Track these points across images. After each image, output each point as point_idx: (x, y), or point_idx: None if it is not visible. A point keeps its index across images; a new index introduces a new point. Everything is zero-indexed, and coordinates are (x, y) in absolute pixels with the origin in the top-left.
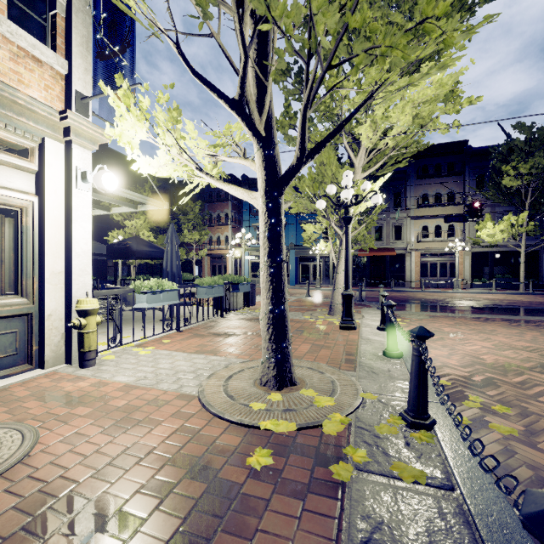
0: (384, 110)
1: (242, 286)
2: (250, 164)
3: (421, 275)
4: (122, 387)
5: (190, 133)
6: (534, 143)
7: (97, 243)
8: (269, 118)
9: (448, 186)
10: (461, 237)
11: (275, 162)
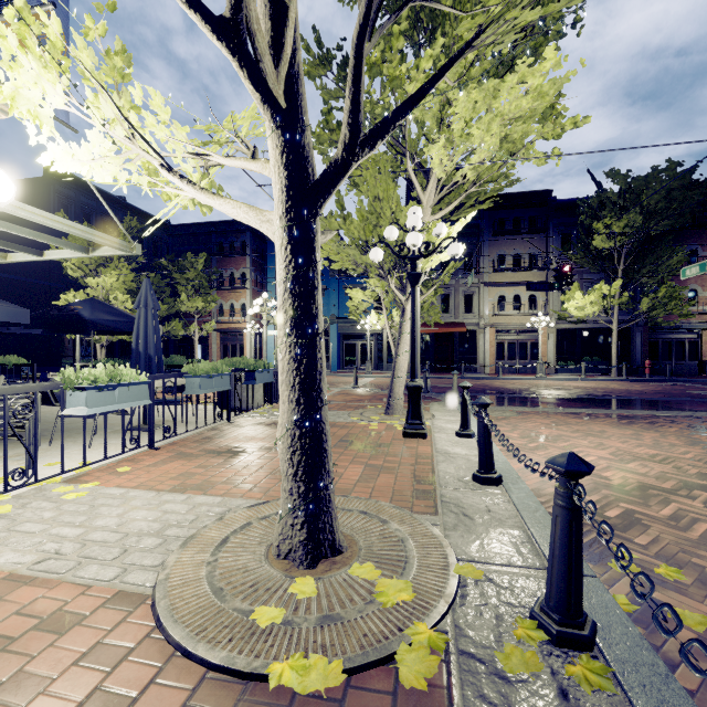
0: (464, 124)
1: (261, 375)
2: (261, 165)
3: (496, 358)
4: (1, 580)
5: (159, 112)
6: (629, 196)
7: (11, 306)
8: (294, 77)
9: (529, 246)
10: (543, 310)
11: (305, 157)
